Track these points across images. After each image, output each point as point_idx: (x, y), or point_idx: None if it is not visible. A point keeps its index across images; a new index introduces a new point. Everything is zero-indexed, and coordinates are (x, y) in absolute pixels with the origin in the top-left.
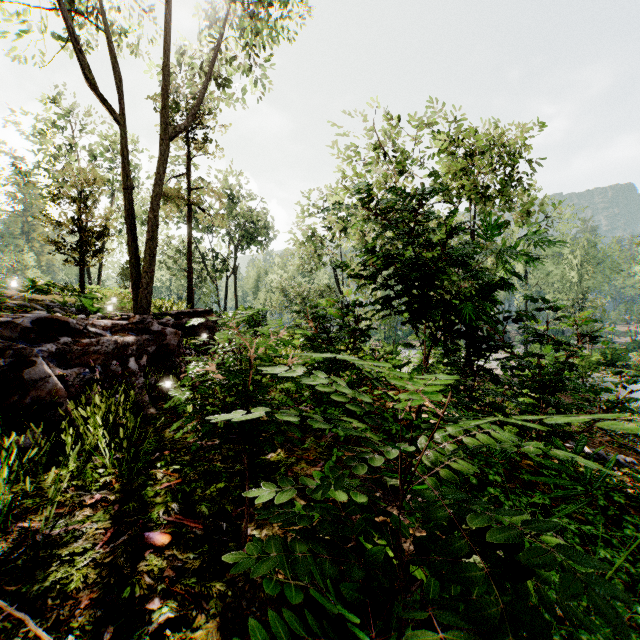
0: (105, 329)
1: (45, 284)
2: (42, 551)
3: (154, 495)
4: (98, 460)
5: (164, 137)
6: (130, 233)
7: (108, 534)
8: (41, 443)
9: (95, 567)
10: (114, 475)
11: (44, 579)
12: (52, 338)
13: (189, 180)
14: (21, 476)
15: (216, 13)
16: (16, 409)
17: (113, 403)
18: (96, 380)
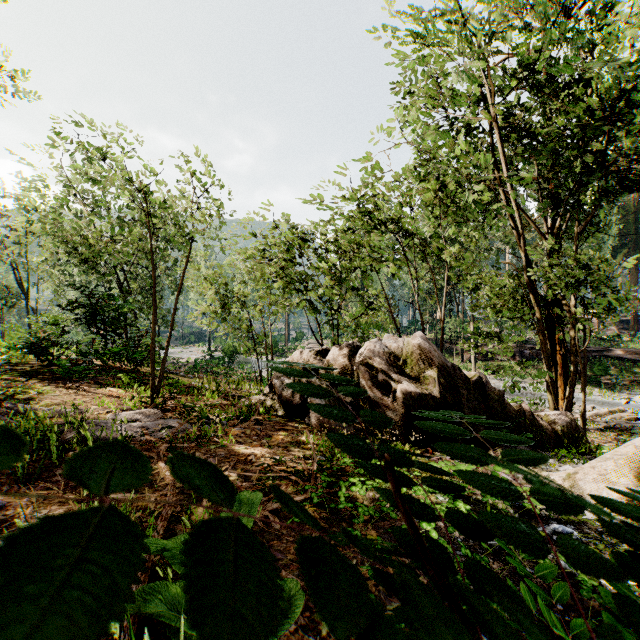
0: None
1: None
2: None
3: None
4: None
5: None
6: None
7: None
8: None
9: None
10: None
11: None
12: None
13: None
14: None
15: None
16: None
17: None
18: None
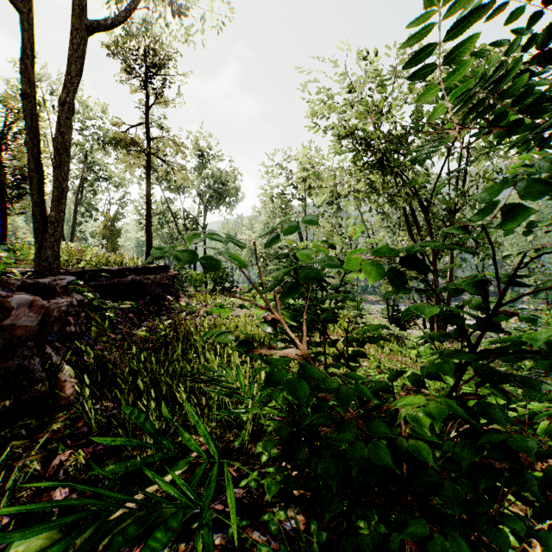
0: None
1: None
2: None
3: None
4: None
5: (77, 28)
6: (31, 159)
7: None
8: None
9: None
10: None
11: None
12: None
13: (148, 129)
14: None
15: None
16: None
17: None
18: None
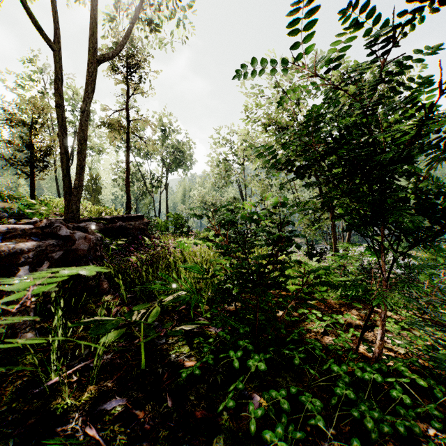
0: None
1: None
2: None
3: None
4: None
5: (92, 61)
6: (62, 146)
7: None
8: None
9: None
10: None
11: None
12: None
13: (127, 114)
14: None
15: None
16: None
17: None
18: None
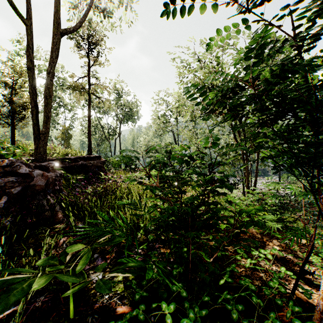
0: None
1: None
2: None
3: None
4: None
5: (56, 33)
6: (32, 101)
7: None
8: None
9: None
10: None
11: None
12: None
13: (89, 79)
14: None
15: None
16: None
17: None
18: None
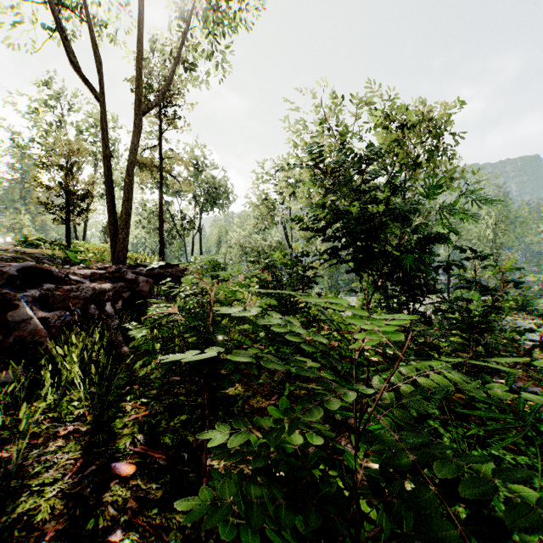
0: (85, 277)
1: (35, 239)
2: (14, 481)
3: (122, 427)
4: (74, 393)
5: (138, 112)
6: (109, 195)
7: (78, 464)
8: (20, 379)
9: (63, 497)
10: (87, 408)
11: (13, 510)
12: (36, 285)
13: (160, 151)
14: (3, 408)
15: (183, 7)
16: (1, 348)
17: (90, 342)
18: (76, 322)
